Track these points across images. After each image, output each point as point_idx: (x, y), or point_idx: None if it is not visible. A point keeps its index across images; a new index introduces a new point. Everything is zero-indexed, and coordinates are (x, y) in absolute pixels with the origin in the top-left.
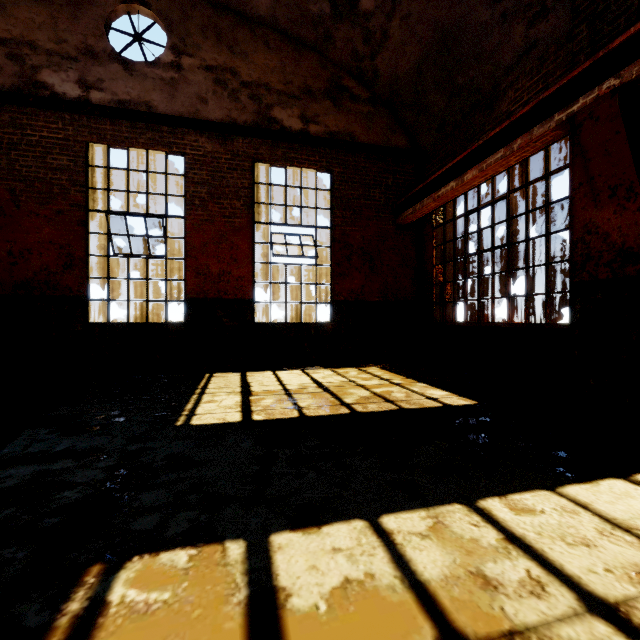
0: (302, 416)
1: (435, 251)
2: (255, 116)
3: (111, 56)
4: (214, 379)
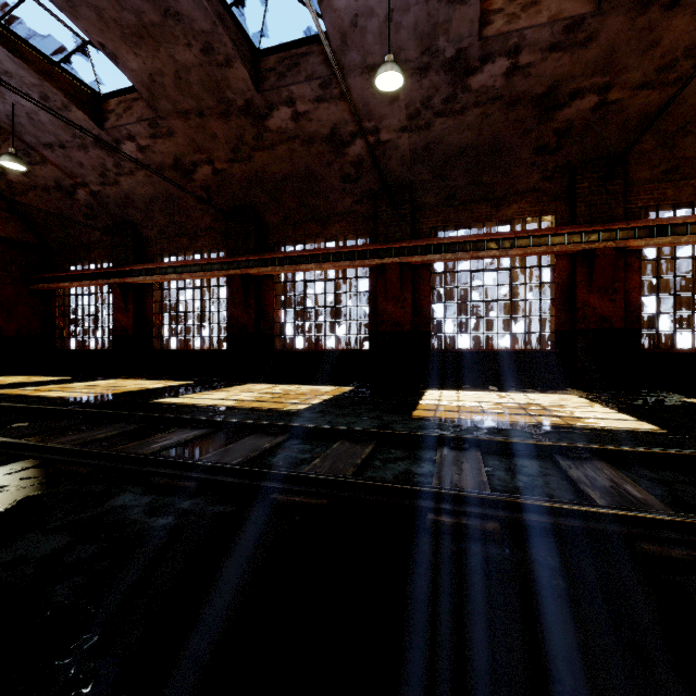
0: None
1: (58, 309)
2: None
3: None
4: None
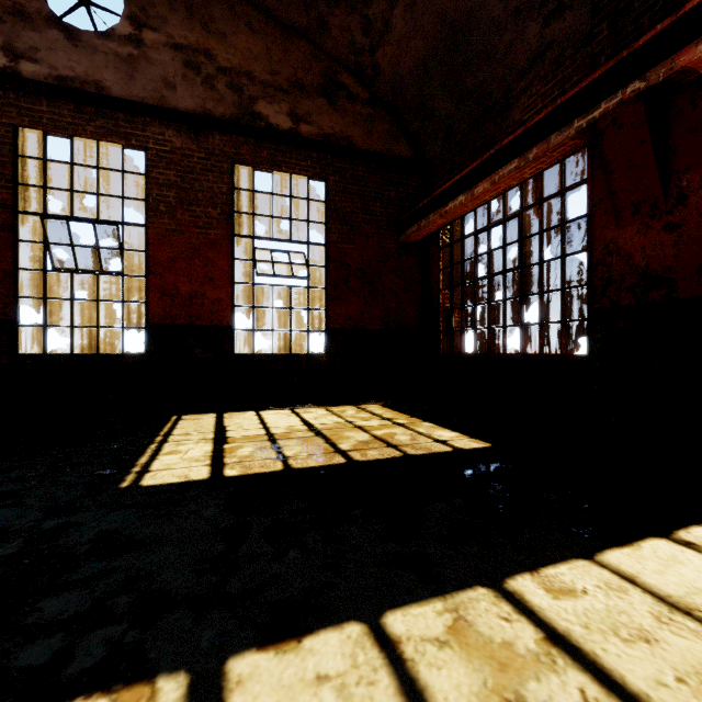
0: (287, 469)
1: (441, 274)
2: (235, 109)
3: (49, 20)
4: (182, 423)
